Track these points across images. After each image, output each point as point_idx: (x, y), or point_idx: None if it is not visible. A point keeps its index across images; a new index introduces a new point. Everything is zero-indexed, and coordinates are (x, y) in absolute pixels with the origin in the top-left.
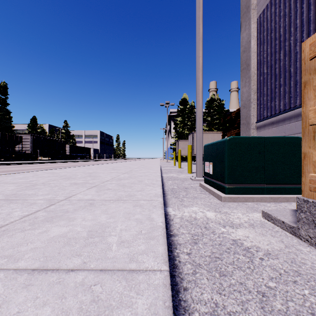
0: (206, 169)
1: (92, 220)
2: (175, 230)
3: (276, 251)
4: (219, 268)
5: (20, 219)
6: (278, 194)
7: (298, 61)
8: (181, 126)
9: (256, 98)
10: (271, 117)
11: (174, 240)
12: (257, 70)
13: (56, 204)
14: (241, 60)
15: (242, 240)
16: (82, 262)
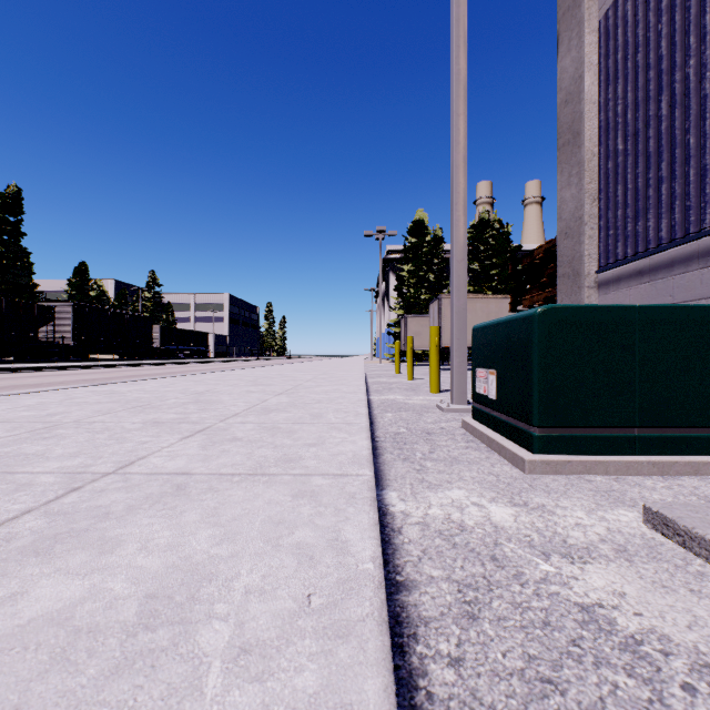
0: (478, 386)
1: (166, 551)
2: (408, 568)
3: None
4: None
5: None
6: (670, 453)
7: (709, 119)
8: (412, 284)
9: (595, 213)
10: (637, 259)
11: (408, 604)
12: (600, 147)
13: (83, 489)
14: (559, 123)
15: (608, 607)
16: None
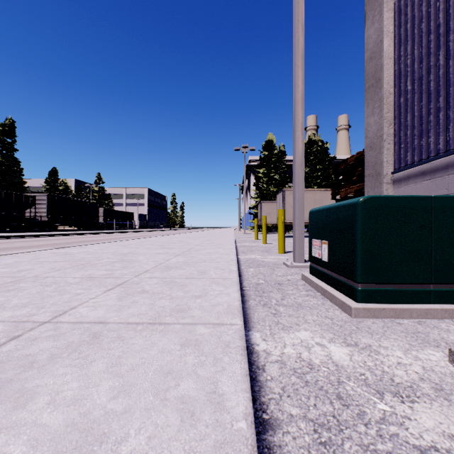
0: (314, 252)
1: (70, 406)
2: (272, 406)
3: None
4: None
5: None
6: None
7: None
8: (265, 181)
9: (391, 133)
10: (421, 164)
11: (274, 445)
12: (395, 88)
13: (21, 337)
14: (366, 73)
15: (442, 450)
16: None
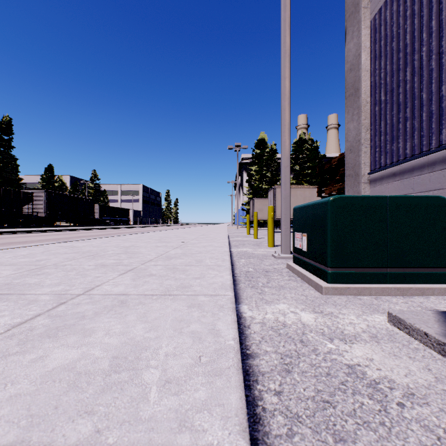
0: (296, 243)
1: (120, 335)
2: (253, 347)
3: (423, 388)
4: (333, 425)
5: (6, 333)
6: (408, 283)
7: (434, 83)
8: (257, 178)
9: (368, 138)
10: (392, 166)
11: (253, 365)
12: (371, 97)
13: (67, 303)
14: (346, 82)
15: (363, 366)
16: (93, 431)
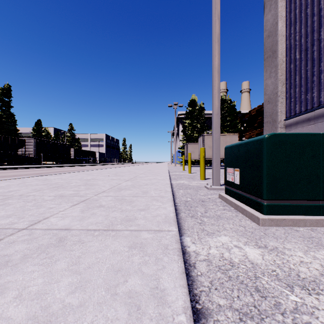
0: (228, 177)
1: (33, 300)
2: (203, 297)
3: None
4: None
5: None
6: None
7: None
8: (190, 129)
9: (284, 91)
10: (307, 112)
11: None
12: (287, 57)
13: (2, 241)
14: (265, 47)
15: None
16: None
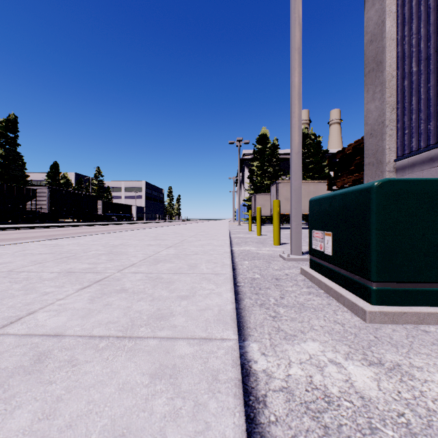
0: (315, 244)
1: None
2: None
3: None
4: None
5: None
6: None
7: None
8: (259, 174)
9: (394, 118)
10: (429, 149)
11: None
12: (398, 70)
13: None
14: (366, 57)
15: None
16: None
